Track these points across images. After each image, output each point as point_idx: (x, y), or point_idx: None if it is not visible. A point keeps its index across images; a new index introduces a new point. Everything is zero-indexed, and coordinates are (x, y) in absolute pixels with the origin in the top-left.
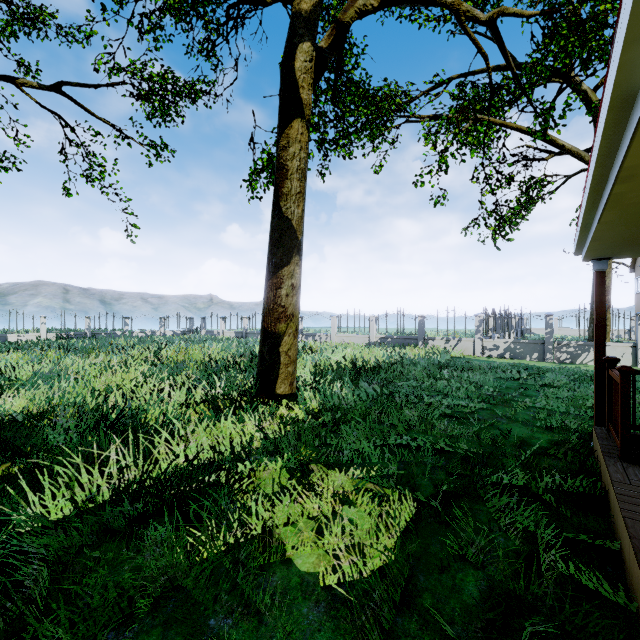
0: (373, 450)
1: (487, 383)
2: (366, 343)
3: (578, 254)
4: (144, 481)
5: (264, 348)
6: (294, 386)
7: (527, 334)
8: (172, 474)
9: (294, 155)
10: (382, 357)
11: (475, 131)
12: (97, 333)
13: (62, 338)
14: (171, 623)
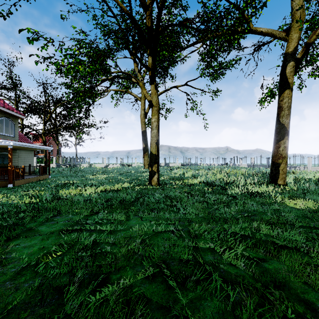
0: (317, 198)
1: None
2: None
3: None
4: (248, 191)
5: (272, 168)
6: (285, 182)
7: None
8: (254, 192)
9: (285, 102)
10: None
11: None
12: (192, 164)
13: (182, 165)
14: (265, 205)
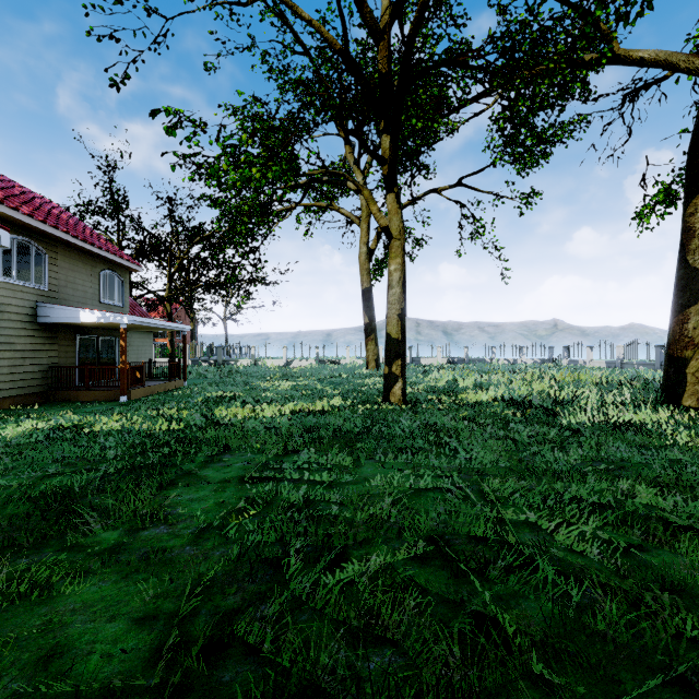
0: None
1: None
2: None
3: None
4: (609, 420)
5: (669, 369)
6: None
7: None
8: (622, 421)
9: None
10: None
11: None
12: (472, 360)
13: (449, 363)
14: (648, 449)
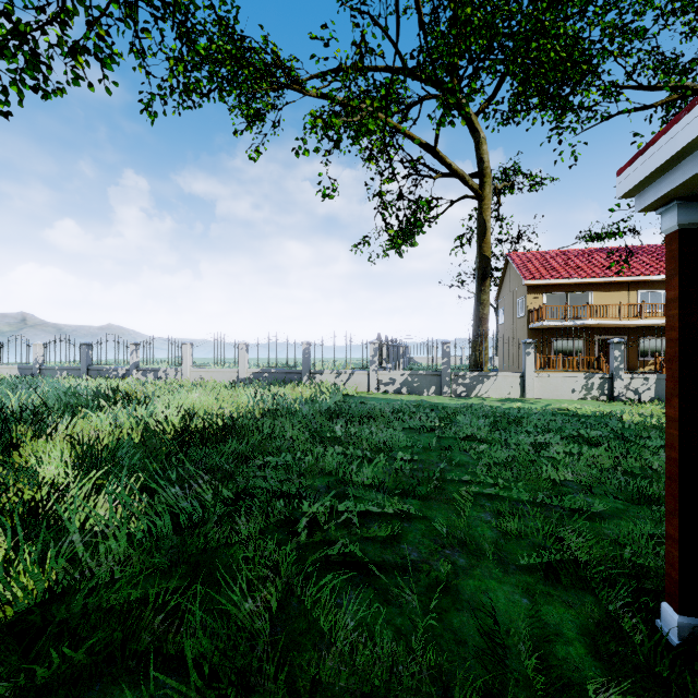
0: None
1: (398, 443)
2: (233, 380)
3: (633, 192)
4: None
5: None
6: None
7: (412, 363)
8: None
9: None
10: (247, 404)
11: (367, 131)
12: None
13: None
14: None
